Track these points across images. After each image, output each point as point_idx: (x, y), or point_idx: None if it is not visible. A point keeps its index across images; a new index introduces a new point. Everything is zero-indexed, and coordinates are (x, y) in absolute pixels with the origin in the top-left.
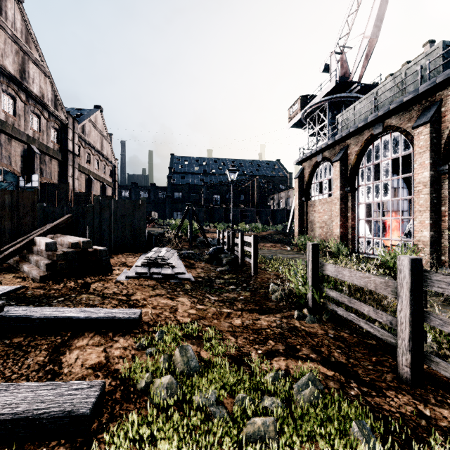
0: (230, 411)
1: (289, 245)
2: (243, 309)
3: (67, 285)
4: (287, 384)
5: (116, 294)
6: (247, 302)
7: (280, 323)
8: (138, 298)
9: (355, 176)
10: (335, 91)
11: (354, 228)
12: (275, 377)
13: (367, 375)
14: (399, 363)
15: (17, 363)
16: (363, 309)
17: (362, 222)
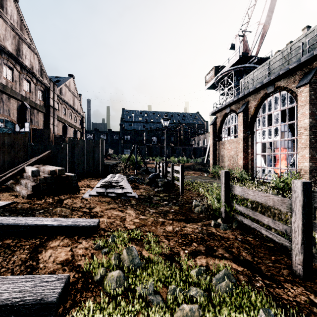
0: (165, 299)
1: (206, 172)
2: (174, 218)
3: (46, 200)
4: (208, 277)
5: (81, 208)
6: (177, 214)
7: (201, 230)
8: (97, 210)
9: (254, 123)
10: (239, 63)
11: (253, 160)
12: (198, 272)
13: (268, 270)
14: (293, 262)
15: (6, 260)
16: (263, 220)
17: (259, 156)
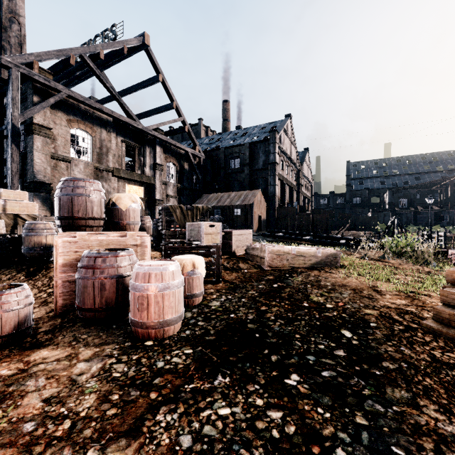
0: None
1: None
2: None
3: None
4: None
5: None
6: None
7: None
8: None
9: None
10: None
11: None
12: None
13: None
14: None
15: None
16: None
17: None
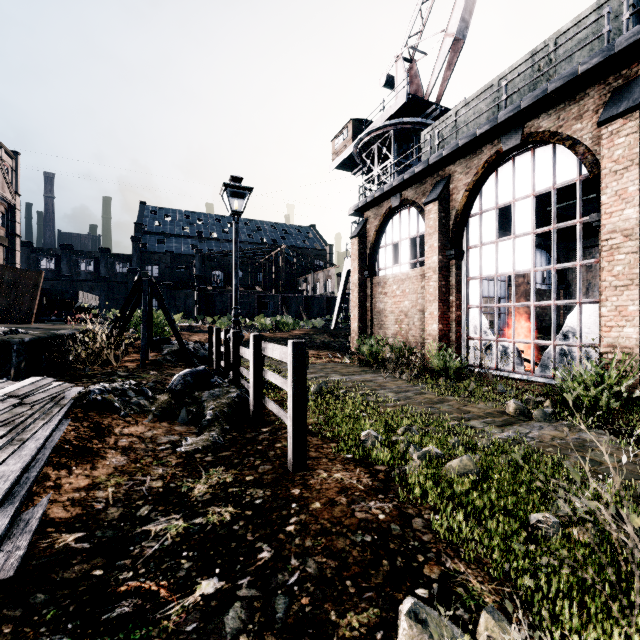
0: None
1: (342, 352)
2: None
3: None
4: None
5: None
6: None
7: None
8: None
9: (462, 229)
10: (405, 114)
11: (460, 322)
12: None
13: None
14: None
15: None
16: None
17: (475, 312)
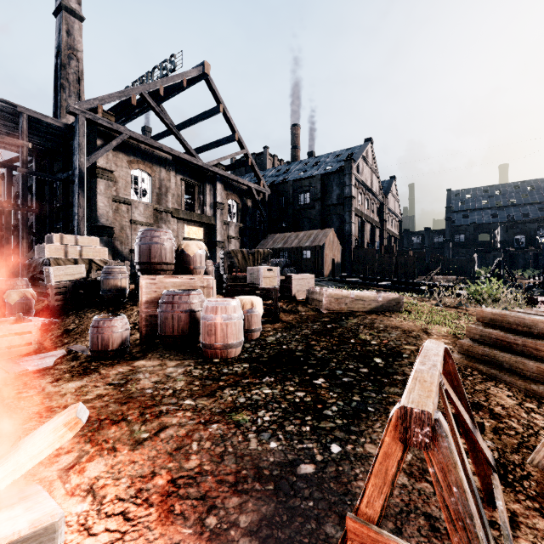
0: None
1: None
2: None
3: None
4: None
5: None
6: None
7: None
8: None
9: None
10: None
11: None
12: None
13: None
14: None
15: None
16: None
17: None
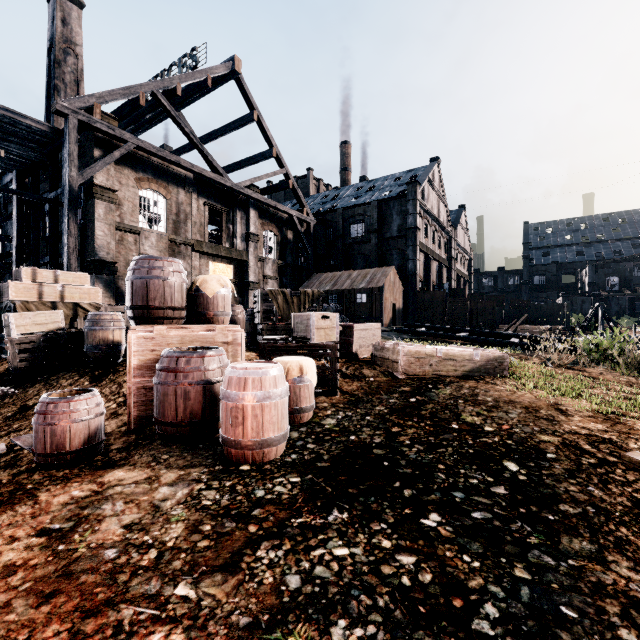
0: None
1: None
2: None
3: None
4: None
5: None
6: None
7: None
8: None
9: None
10: None
11: None
12: None
13: None
14: None
15: None
16: None
17: None
